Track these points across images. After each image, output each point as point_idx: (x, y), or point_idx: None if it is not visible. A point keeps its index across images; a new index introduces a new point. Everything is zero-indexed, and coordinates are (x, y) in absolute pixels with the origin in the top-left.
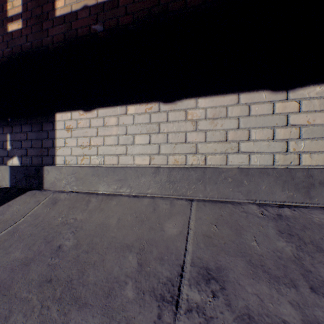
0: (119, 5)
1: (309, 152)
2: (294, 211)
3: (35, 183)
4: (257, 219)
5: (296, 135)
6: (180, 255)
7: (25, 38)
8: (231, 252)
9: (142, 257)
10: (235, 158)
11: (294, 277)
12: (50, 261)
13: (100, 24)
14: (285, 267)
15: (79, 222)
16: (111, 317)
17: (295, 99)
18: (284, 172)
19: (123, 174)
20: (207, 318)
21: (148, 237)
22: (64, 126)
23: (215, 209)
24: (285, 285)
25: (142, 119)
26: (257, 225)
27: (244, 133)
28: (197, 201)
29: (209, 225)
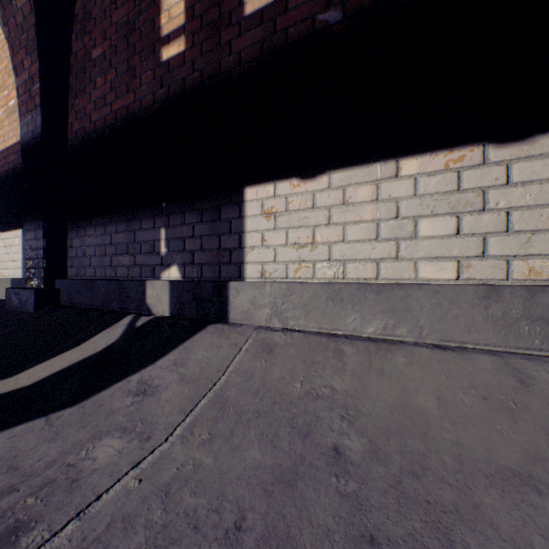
0: None
1: None
2: None
3: (212, 311)
4: None
5: None
6: None
7: (189, 66)
8: None
9: None
10: None
11: None
12: (339, 486)
13: (336, 7)
14: None
15: (344, 396)
16: None
17: None
18: None
19: (401, 299)
20: None
21: None
22: (260, 209)
23: None
24: None
25: (435, 185)
26: None
27: None
28: None
29: None
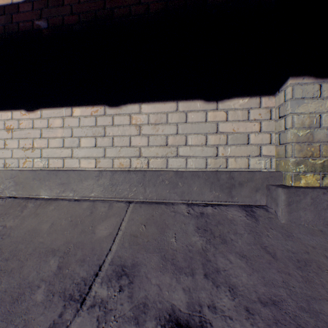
0: (65, 4)
1: (234, 156)
2: (215, 209)
3: None
4: (183, 217)
5: (225, 142)
6: (103, 255)
7: None
8: (150, 249)
9: (64, 260)
10: (174, 161)
11: (196, 266)
12: None
13: (45, 20)
14: (191, 259)
15: (8, 229)
16: (9, 322)
17: (223, 109)
18: (212, 175)
19: (66, 177)
20: (106, 311)
21: (77, 240)
22: (3, 126)
23: (149, 210)
24: (186, 274)
25: (87, 122)
26: (181, 223)
27: (182, 139)
28: (136, 203)
29: (139, 225)
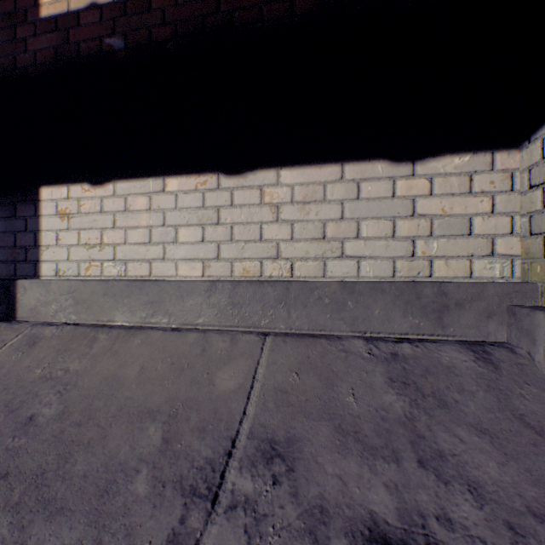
0: (152, 8)
1: (444, 256)
2: (416, 347)
3: (0, 310)
4: (362, 361)
5: (427, 231)
6: (235, 422)
7: None
8: (313, 414)
9: (171, 428)
10: (338, 266)
11: (399, 446)
12: (11, 444)
13: (120, 36)
14: (389, 433)
15: (73, 375)
16: (101, 527)
17: (425, 175)
18: (407, 288)
19: (157, 292)
20: (258, 517)
21: (186, 395)
22: (55, 209)
23: (300, 347)
24: (384, 459)
25: (190, 201)
26: (360, 370)
27: (351, 227)
28: (275, 335)
29: (288, 372)
